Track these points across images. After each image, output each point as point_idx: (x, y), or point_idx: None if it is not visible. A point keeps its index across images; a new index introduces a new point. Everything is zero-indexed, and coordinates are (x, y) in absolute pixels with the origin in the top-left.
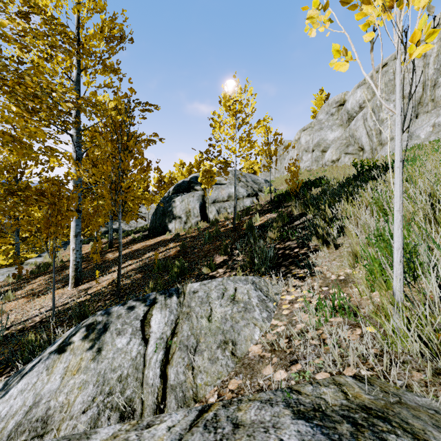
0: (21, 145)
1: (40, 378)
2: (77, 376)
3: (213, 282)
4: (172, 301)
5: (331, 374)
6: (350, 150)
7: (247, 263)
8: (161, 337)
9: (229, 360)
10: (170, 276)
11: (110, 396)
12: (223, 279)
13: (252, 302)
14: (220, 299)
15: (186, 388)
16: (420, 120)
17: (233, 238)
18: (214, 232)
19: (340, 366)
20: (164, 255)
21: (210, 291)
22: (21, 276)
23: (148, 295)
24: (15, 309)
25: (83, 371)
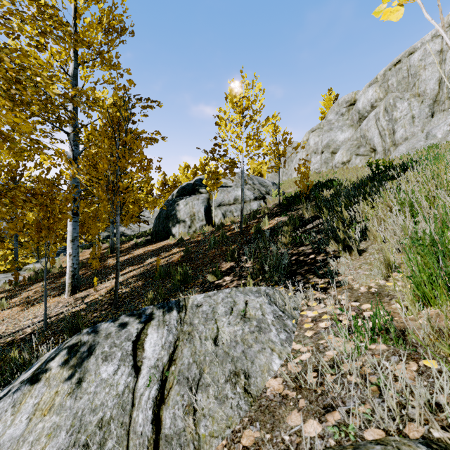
0: (2, 137)
1: (2, 419)
2: (48, 418)
3: (220, 293)
4: (171, 317)
5: (387, 433)
6: (361, 151)
7: (256, 271)
8: (156, 365)
9: (241, 400)
10: (172, 284)
11: (86, 449)
12: (231, 290)
13: (267, 320)
14: (228, 315)
15: (185, 440)
16: (436, 119)
17: (241, 243)
18: (220, 236)
19: (398, 420)
20: (167, 261)
21: (216, 305)
22: (17, 283)
23: (144, 309)
24: (7, 319)
25: (56, 410)
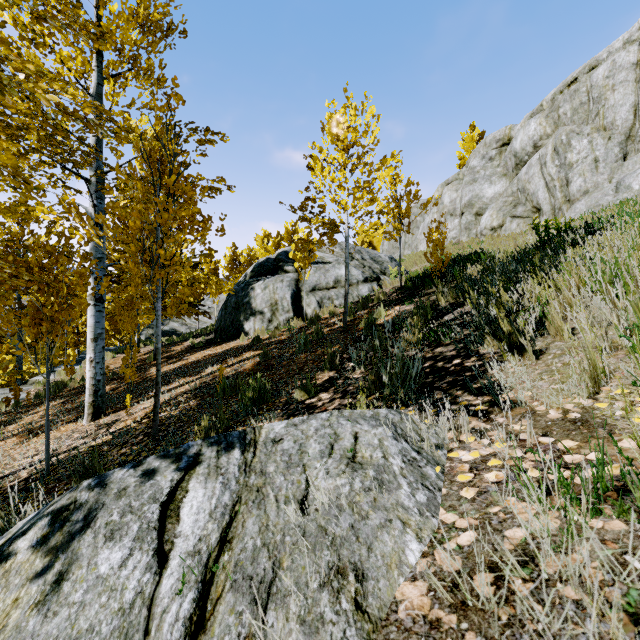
0: None
1: None
2: None
3: (312, 420)
4: (231, 460)
5: None
6: (519, 212)
7: (370, 384)
8: (196, 549)
9: (349, 627)
10: (241, 405)
11: None
12: (331, 415)
13: (392, 467)
14: (326, 458)
15: None
16: (631, 162)
17: (344, 343)
18: (314, 334)
19: None
20: (235, 371)
21: (306, 440)
22: (19, 402)
23: (186, 446)
24: None
25: (6, 638)
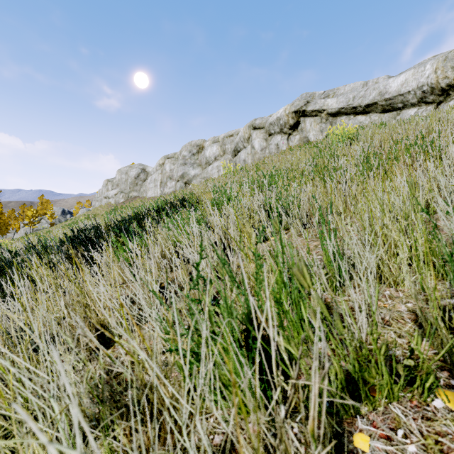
0: None
1: None
2: None
3: None
4: None
5: None
6: None
7: None
8: None
9: None
10: None
11: None
12: None
13: None
14: None
15: None
16: None
17: None
18: None
19: None
20: None
21: None
22: None
23: None
24: None
25: None
